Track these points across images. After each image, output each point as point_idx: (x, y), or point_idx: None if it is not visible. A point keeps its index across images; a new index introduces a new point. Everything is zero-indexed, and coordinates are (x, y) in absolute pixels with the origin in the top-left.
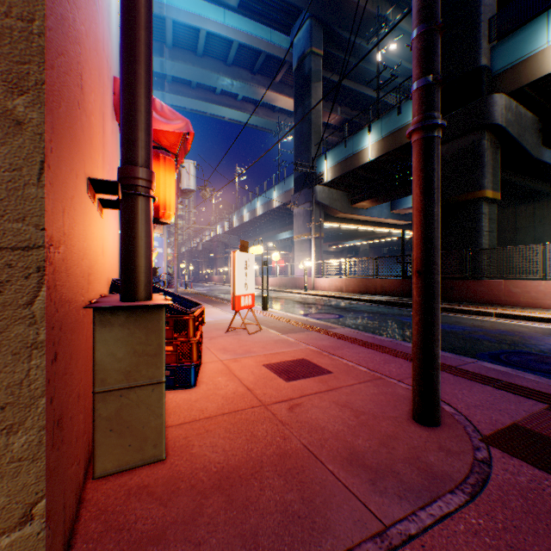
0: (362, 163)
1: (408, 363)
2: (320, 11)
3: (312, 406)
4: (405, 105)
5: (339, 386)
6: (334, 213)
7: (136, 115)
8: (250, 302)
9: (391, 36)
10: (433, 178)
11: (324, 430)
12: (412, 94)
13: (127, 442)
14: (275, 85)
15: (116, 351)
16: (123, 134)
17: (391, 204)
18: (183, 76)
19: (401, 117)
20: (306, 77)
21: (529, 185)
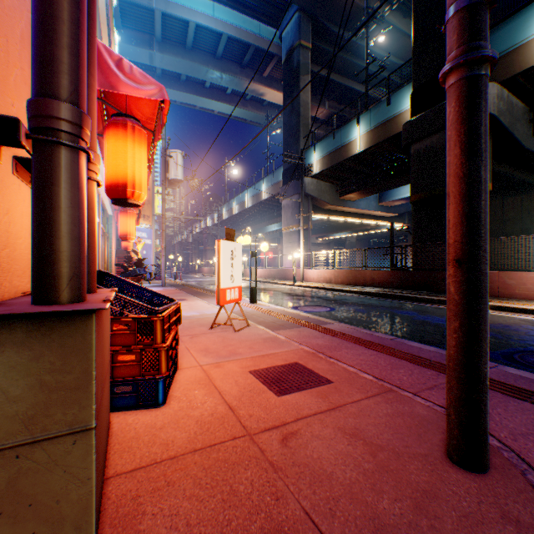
0: (350, 154)
1: (419, 369)
2: (309, 4)
3: (311, 437)
4: (395, 96)
5: (343, 402)
6: (322, 205)
7: (54, 23)
8: (236, 296)
9: (378, 30)
10: (480, 132)
11: (331, 480)
12: (449, 21)
13: (29, 530)
14: (264, 79)
15: (9, 386)
16: (34, 52)
17: (378, 196)
18: (173, 68)
19: (390, 108)
20: (294, 69)
21: (518, 176)
